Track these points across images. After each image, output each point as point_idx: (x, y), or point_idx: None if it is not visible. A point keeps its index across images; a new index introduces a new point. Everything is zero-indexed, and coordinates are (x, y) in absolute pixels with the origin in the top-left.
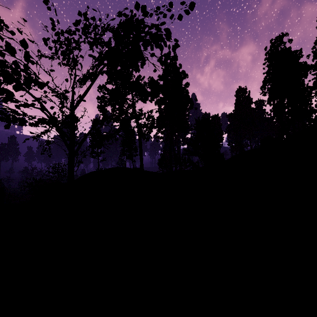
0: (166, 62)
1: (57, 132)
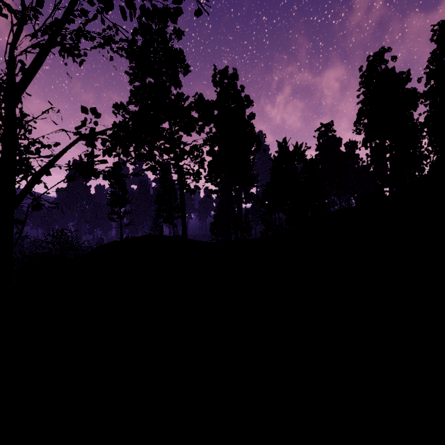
0: (222, 82)
1: None
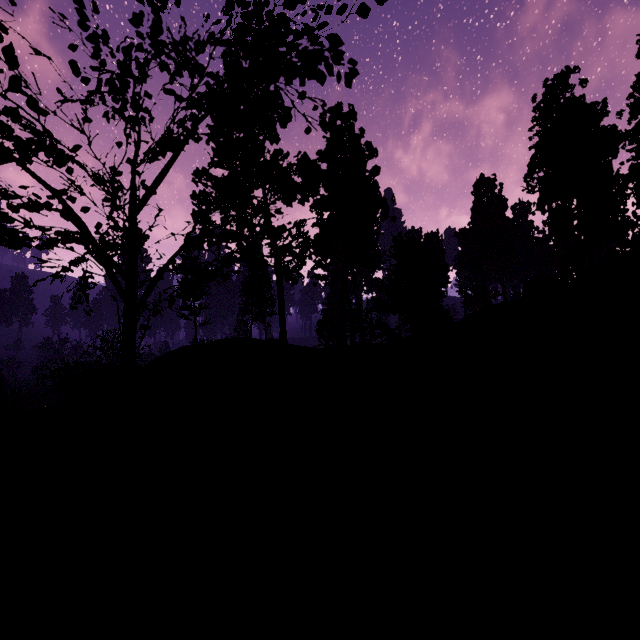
0: (334, 124)
1: (97, 260)
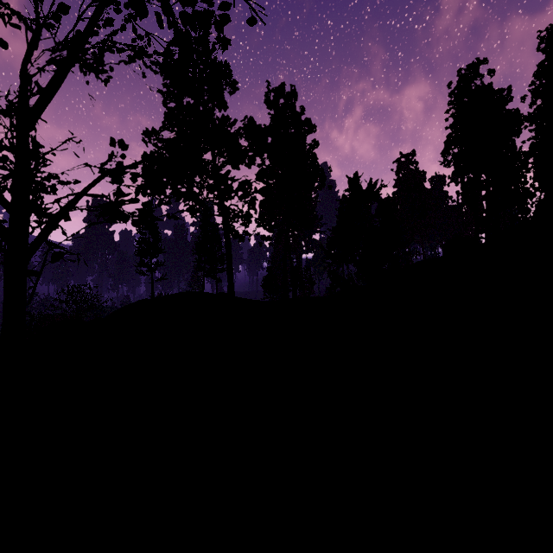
0: (277, 102)
1: None
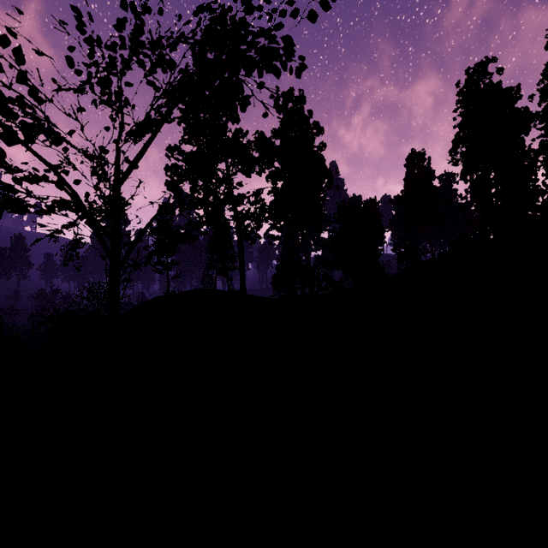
0: (286, 106)
1: (88, 225)
